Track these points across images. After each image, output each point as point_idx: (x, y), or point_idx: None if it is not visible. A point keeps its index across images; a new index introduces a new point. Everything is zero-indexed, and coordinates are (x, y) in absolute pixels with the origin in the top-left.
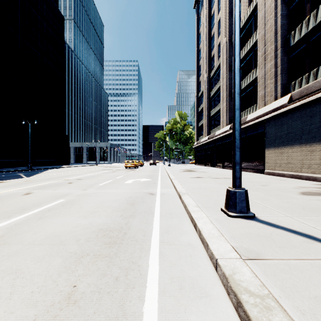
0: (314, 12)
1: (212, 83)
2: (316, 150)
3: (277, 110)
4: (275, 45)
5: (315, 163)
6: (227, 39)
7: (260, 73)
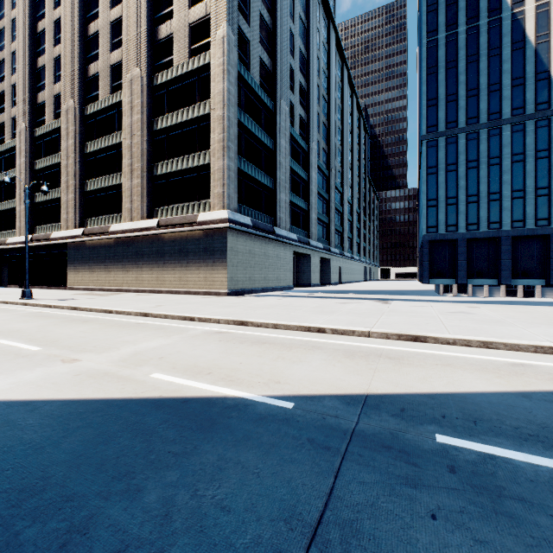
0: (97, 180)
1: (1, 162)
2: (96, 271)
3: (75, 237)
4: (75, 183)
5: (96, 279)
6: (28, 129)
7: (64, 198)
